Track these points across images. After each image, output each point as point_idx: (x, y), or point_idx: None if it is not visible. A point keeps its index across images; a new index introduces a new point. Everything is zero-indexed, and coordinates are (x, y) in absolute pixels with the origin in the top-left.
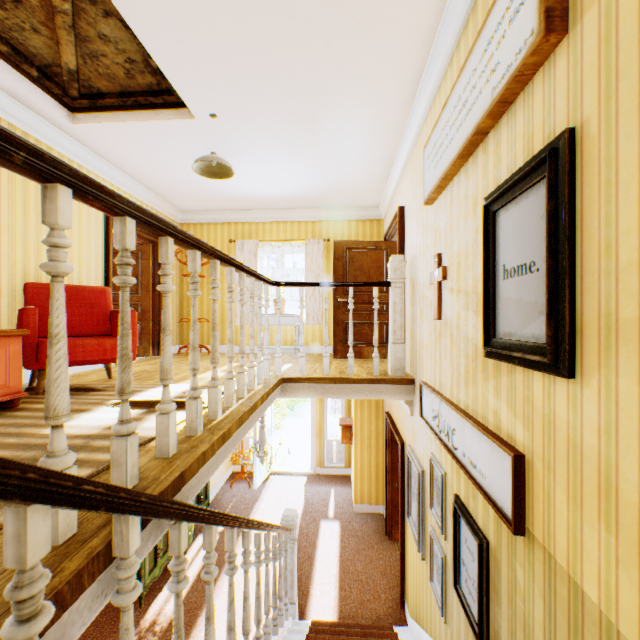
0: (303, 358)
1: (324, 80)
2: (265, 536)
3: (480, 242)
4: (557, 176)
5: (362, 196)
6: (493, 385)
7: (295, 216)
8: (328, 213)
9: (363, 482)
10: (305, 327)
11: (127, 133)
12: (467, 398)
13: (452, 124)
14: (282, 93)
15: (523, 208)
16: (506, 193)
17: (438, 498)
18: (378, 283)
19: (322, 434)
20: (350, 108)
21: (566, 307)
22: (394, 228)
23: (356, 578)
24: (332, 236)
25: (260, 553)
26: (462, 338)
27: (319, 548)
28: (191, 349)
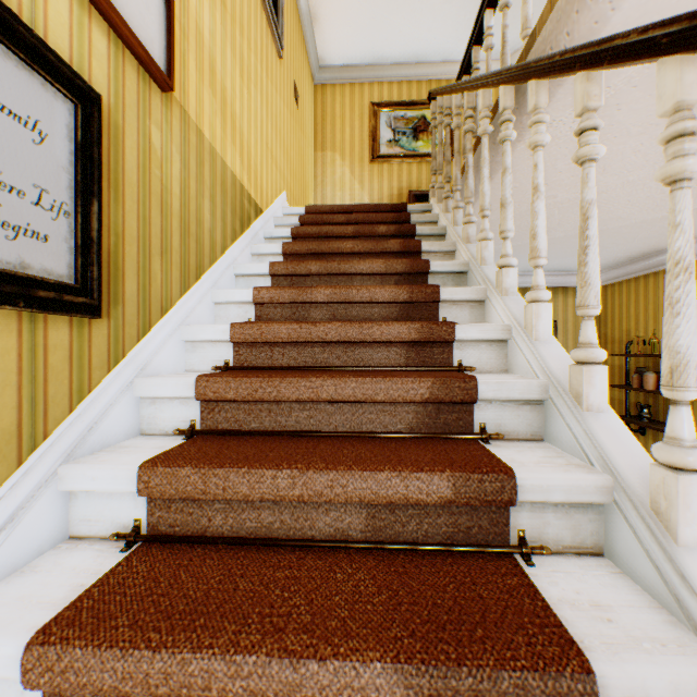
0: None
1: None
2: None
3: None
4: None
5: None
6: None
7: None
8: None
9: None
10: None
11: None
12: None
13: None
14: None
15: None
16: None
17: None
18: None
19: None
20: None
21: None
22: None
23: None
24: None
25: None
26: None
27: None
28: None
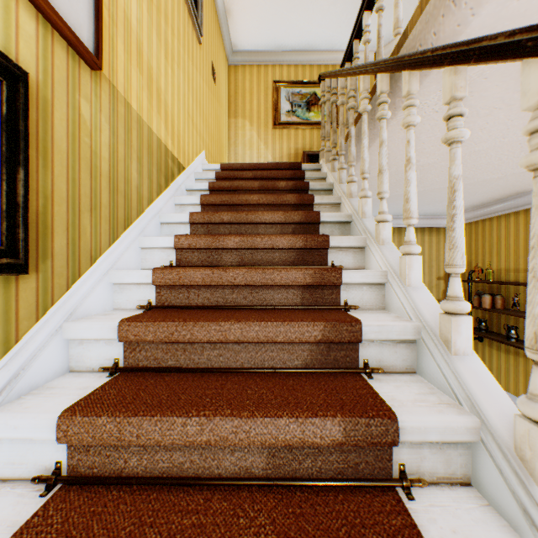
0: None
1: None
2: None
3: None
4: None
5: None
6: None
7: None
8: None
9: None
10: None
11: None
12: None
13: None
14: None
15: None
16: None
17: None
18: None
19: None
20: None
21: None
22: None
23: None
24: None
25: None
26: None
27: None
28: None
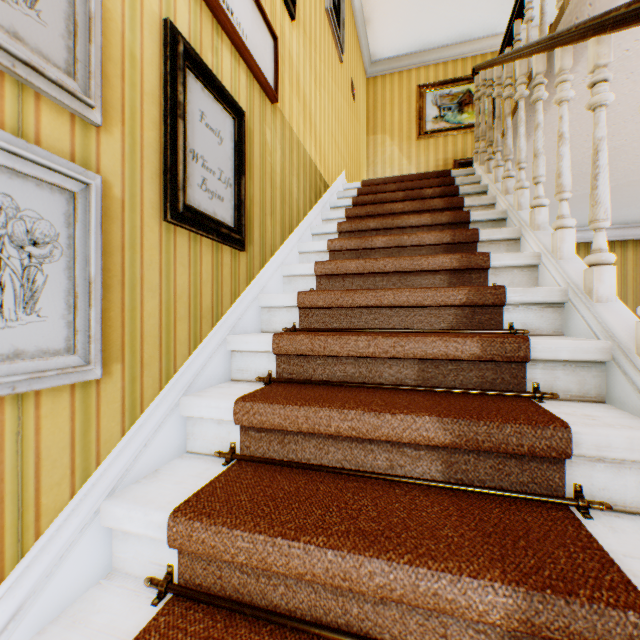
0: None
1: None
2: None
3: None
4: None
5: None
6: None
7: None
8: None
9: None
10: None
11: None
12: None
13: None
14: None
15: None
16: None
17: None
18: None
19: None
20: None
21: None
22: None
23: None
24: None
25: None
26: None
27: None
28: None
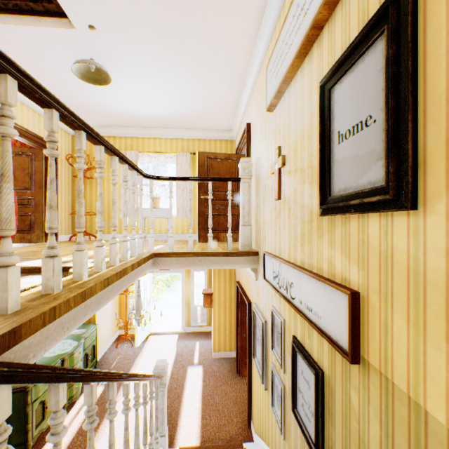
0: (172, 238)
1: (187, 1)
2: (135, 385)
3: (315, 123)
4: (399, 21)
5: (219, 120)
6: (328, 239)
7: (168, 134)
8: (194, 133)
9: (220, 335)
10: (176, 220)
11: (11, 37)
12: (303, 256)
13: (291, 31)
14: (152, 11)
15: (359, 72)
16: (342, 66)
17: (278, 340)
18: (231, 179)
19: (190, 302)
20: (209, 34)
21: (409, 141)
22: (243, 142)
23: (215, 408)
24: (197, 151)
25: (128, 401)
26: (299, 208)
27: (186, 388)
28: (47, 208)
